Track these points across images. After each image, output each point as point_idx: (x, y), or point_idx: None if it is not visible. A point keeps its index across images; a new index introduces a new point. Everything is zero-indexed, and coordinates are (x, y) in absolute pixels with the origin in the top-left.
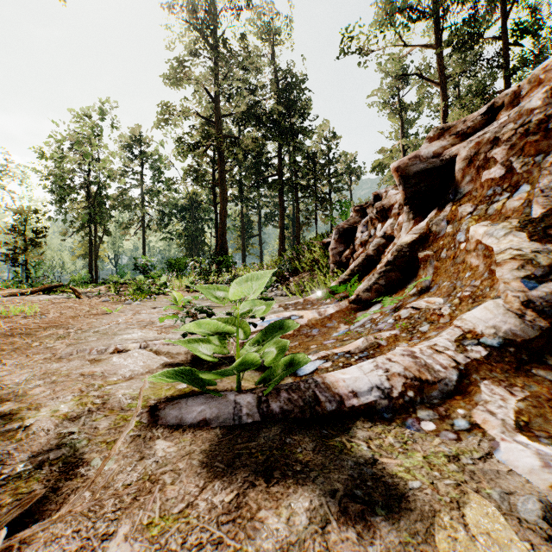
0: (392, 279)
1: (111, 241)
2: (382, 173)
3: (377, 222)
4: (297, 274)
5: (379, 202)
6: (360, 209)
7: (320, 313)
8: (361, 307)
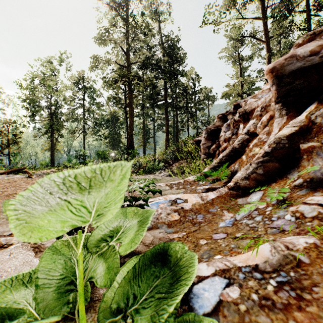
0: (270, 168)
1: (65, 141)
2: (229, 99)
3: (238, 124)
4: (177, 161)
5: (241, 108)
6: (222, 116)
7: (202, 198)
8: (240, 193)
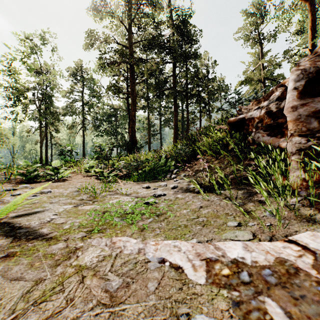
0: None
1: (68, 138)
2: (250, 84)
3: None
4: (196, 158)
5: None
6: None
7: None
8: None
